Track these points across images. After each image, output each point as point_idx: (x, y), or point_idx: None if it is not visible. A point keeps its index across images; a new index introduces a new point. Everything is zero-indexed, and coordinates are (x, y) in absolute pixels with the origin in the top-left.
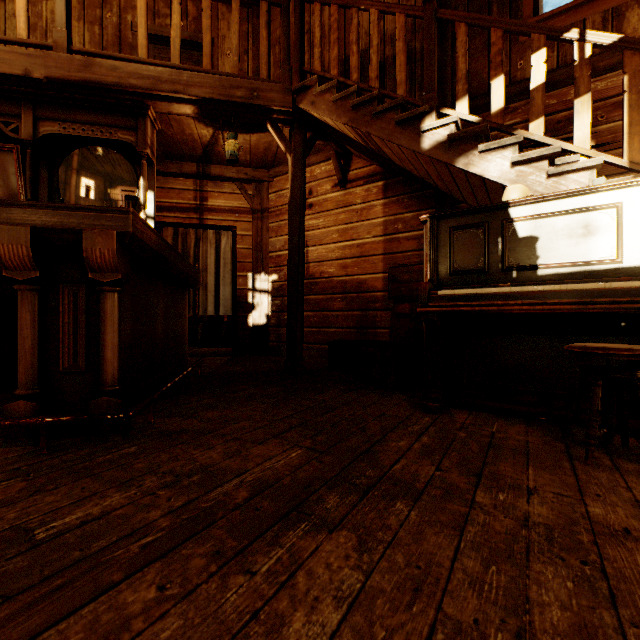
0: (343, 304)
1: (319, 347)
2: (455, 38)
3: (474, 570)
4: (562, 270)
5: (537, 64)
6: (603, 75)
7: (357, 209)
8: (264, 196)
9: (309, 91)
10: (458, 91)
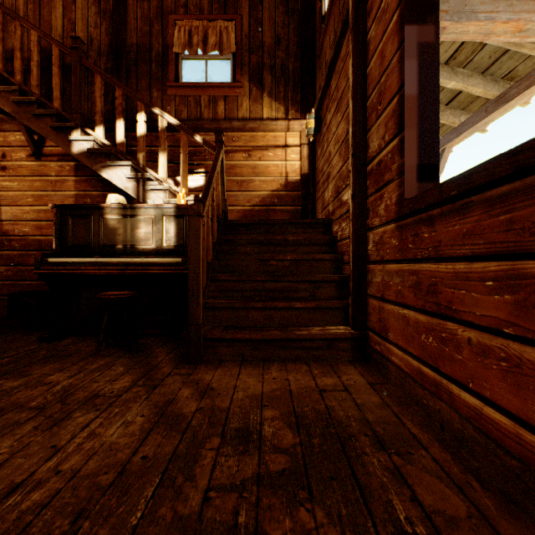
0: None
1: None
2: (129, 73)
3: None
4: (130, 249)
5: (141, 121)
6: (209, 132)
7: (52, 180)
8: None
9: None
10: (97, 120)
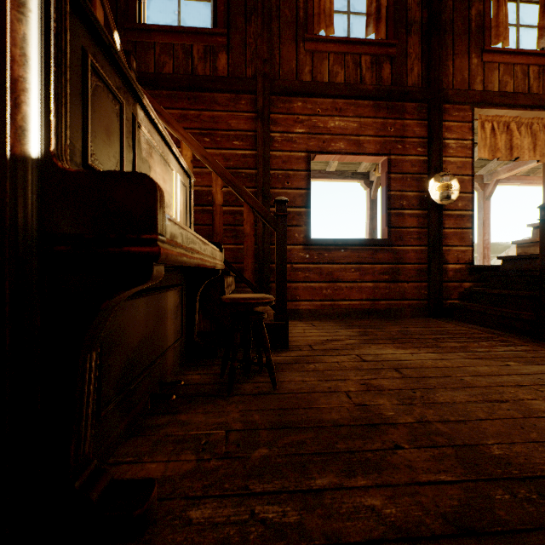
0: None
1: None
2: None
3: (482, 413)
4: None
5: None
6: None
7: None
8: None
9: None
10: None
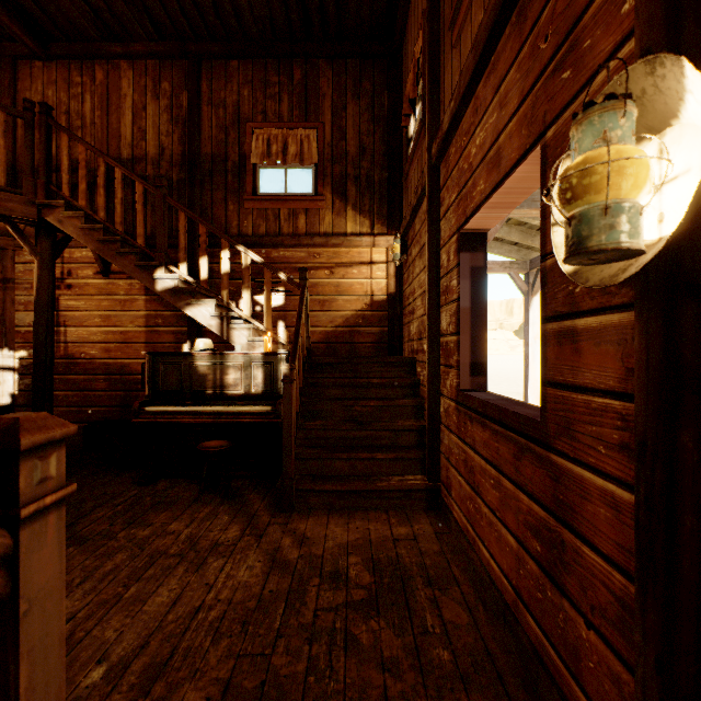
0: (106, 385)
1: (80, 426)
2: (203, 184)
3: (88, 564)
4: (219, 394)
5: (225, 258)
6: (289, 248)
7: (121, 299)
8: (8, 265)
9: (57, 209)
10: (181, 257)
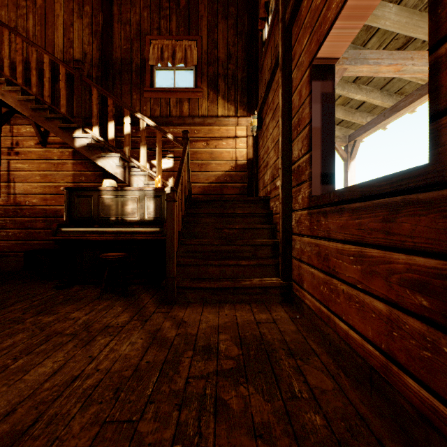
0: (44, 224)
1: None
2: (115, 80)
3: None
4: (120, 220)
5: (127, 123)
6: (176, 126)
7: (55, 163)
8: None
9: None
10: (94, 122)
